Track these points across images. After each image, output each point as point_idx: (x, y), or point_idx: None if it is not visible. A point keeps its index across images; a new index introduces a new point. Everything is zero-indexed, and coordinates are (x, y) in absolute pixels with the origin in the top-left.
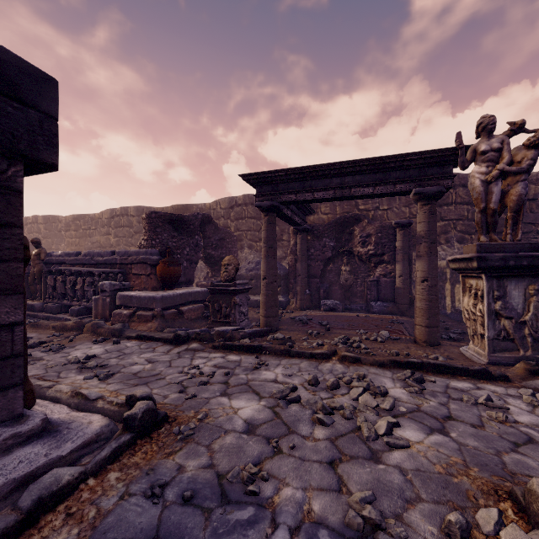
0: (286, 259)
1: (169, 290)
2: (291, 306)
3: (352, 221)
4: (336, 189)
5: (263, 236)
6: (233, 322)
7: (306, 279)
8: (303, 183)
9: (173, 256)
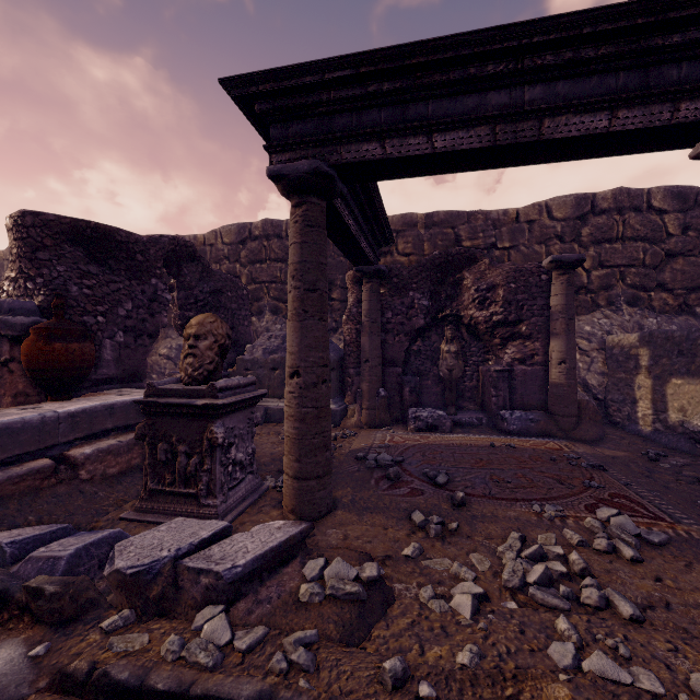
0: (338, 332)
1: (47, 404)
2: (351, 419)
3: (460, 262)
4: (498, 123)
5: (290, 259)
6: (208, 496)
7: (379, 367)
8: (402, 108)
9: (84, 318)
